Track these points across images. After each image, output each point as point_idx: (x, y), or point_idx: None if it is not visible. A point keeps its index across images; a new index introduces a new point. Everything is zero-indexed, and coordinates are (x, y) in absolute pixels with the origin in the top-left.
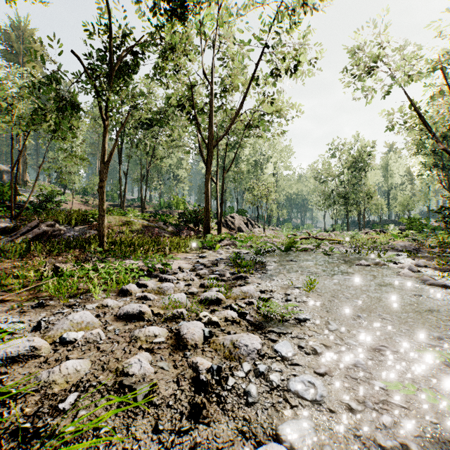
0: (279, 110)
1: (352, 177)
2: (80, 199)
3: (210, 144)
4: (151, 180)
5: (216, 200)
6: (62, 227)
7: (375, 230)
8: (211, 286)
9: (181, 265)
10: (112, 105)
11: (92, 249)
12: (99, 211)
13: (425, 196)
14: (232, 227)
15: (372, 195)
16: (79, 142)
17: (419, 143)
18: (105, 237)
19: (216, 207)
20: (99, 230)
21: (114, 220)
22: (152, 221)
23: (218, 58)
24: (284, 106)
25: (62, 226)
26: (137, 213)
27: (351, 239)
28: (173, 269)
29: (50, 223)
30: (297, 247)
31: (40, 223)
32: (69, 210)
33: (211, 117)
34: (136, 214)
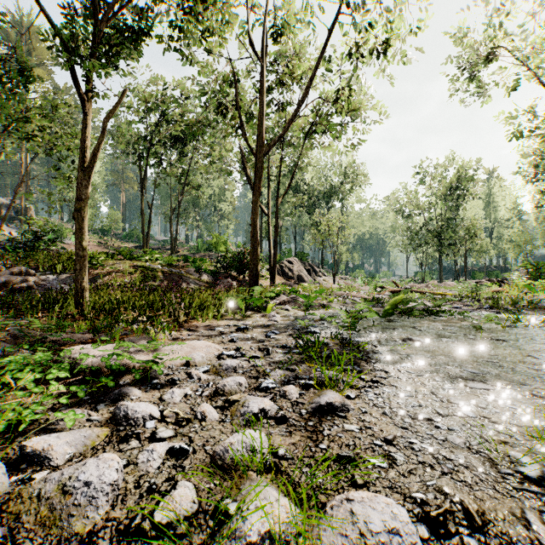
0: (357, 109)
1: (446, 210)
2: (97, 240)
3: (259, 150)
4: (186, 215)
5: (269, 238)
6: (41, 275)
7: (491, 280)
8: (245, 474)
9: (190, 357)
10: (92, 71)
11: (55, 312)
12: (75, 250)
13: (544, 234)
14: (290, 275)
15: (476, 233)
16: (97, 168)
17: (540, 163)
18: (85, 291)
19: (269, 247)
20: (75, 280)
21: (122, 265)
22: (182, 266)
23: (271, 35)
24: (363, 106)
25: (42, 273)
26: (156, 255)
27: (464, 293)
28: (173, 366)
29: (18, 269)
30: (402, 309)
31: (3, 269)
32: (56, 251)
33: (261, 109)
34: (154, 256)
